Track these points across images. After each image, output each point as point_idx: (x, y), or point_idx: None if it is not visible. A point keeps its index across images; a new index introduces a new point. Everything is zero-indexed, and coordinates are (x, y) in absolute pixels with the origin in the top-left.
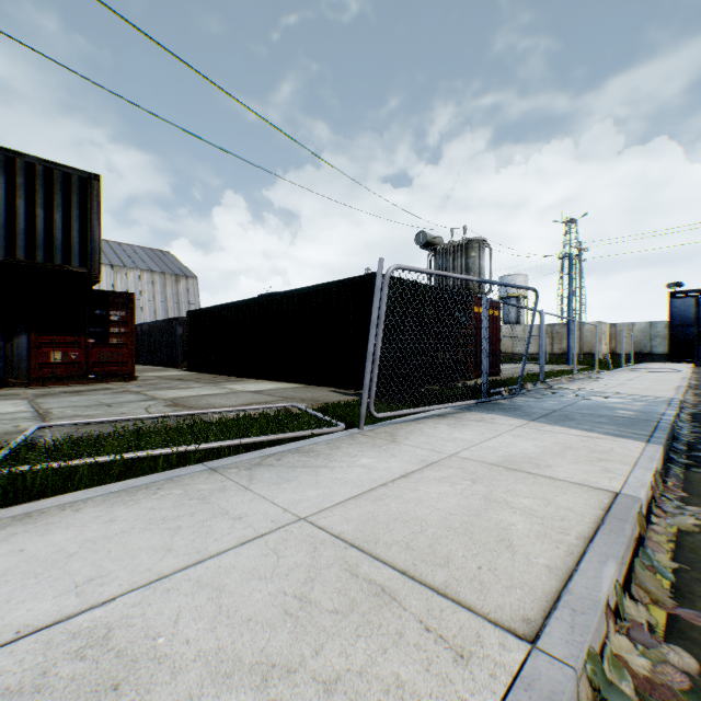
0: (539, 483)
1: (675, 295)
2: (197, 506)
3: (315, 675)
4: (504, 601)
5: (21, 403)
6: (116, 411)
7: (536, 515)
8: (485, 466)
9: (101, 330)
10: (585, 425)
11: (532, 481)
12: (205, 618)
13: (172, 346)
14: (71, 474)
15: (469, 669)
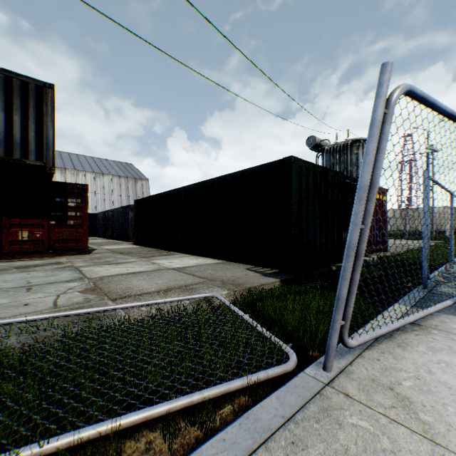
0: None
1: None
2: None
3: None
4: None
5: None
6: (24, 299)
7: None
8: None
9: (60, 214)
10: None
11: None
12: None
13: (126, 226)
14: None
15: None
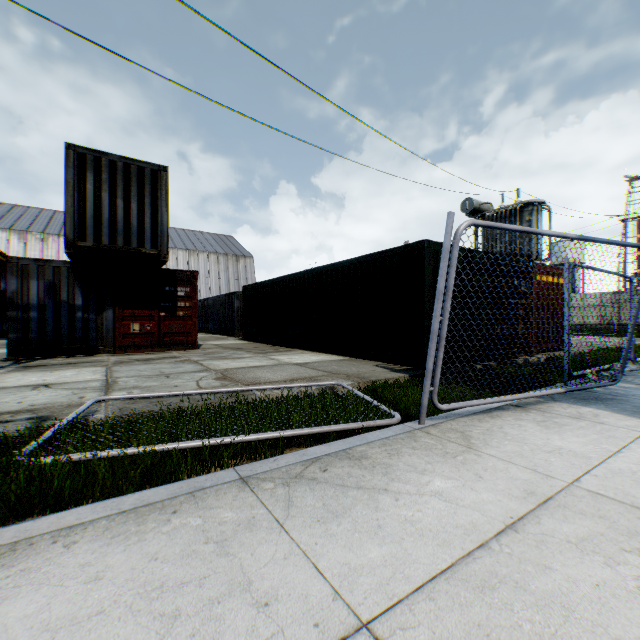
0: None
1: None
2: (211, 560)
3: None
4: None
5: (99, 371)
6: (170, 383)
7: None
8: None
9: (169, 304)
10: None
11: None
12: None
13: (231, 317)
14: (94, 472)
15: None
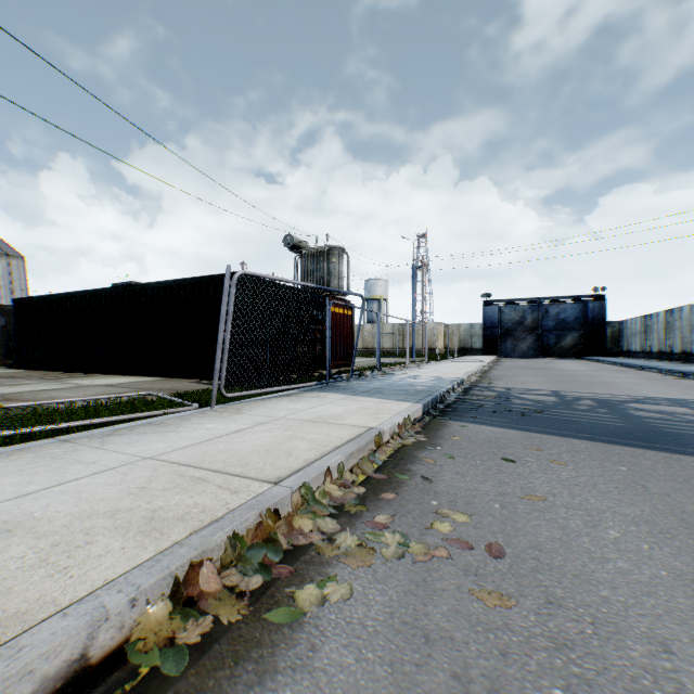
0: (330, 427)
1: (487, 303)
2: (53, 461)
3: (147, 509)
4: (271, 474)
5: None
6: None
7: (316, 441)
8: (301, 421)
9: None
10: (387, 396)
11: (326, 426)
12: (70, 503)
13: None
14: None
15: (237, 495)
